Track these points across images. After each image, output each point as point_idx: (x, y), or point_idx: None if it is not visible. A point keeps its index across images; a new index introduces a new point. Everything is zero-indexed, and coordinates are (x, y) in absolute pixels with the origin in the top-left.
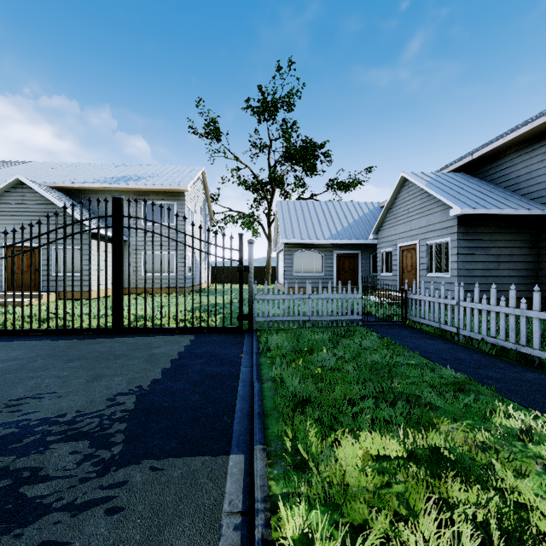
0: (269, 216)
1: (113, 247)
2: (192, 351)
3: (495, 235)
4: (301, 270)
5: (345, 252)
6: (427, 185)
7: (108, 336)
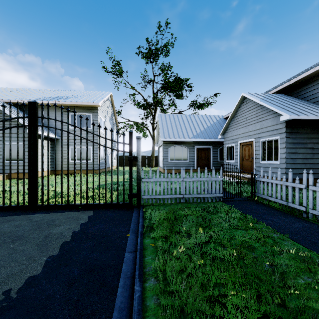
0: (153, 124)
1: (29, 141)
2: (85, 231)
3: (311, 134)
4: (174, 158)
5: (202, 147)
6: (261, 100)
7: (23, 213)
